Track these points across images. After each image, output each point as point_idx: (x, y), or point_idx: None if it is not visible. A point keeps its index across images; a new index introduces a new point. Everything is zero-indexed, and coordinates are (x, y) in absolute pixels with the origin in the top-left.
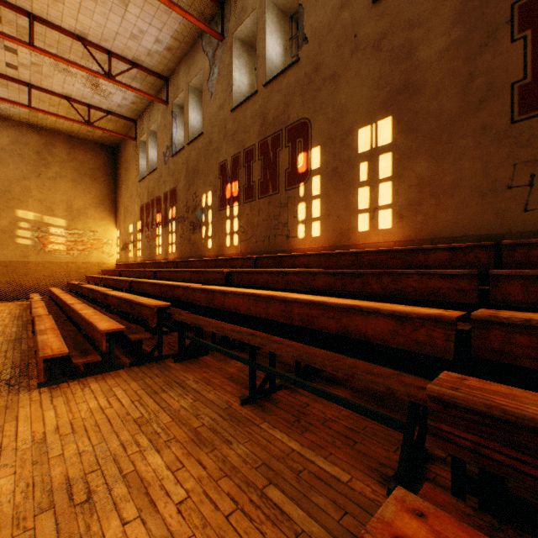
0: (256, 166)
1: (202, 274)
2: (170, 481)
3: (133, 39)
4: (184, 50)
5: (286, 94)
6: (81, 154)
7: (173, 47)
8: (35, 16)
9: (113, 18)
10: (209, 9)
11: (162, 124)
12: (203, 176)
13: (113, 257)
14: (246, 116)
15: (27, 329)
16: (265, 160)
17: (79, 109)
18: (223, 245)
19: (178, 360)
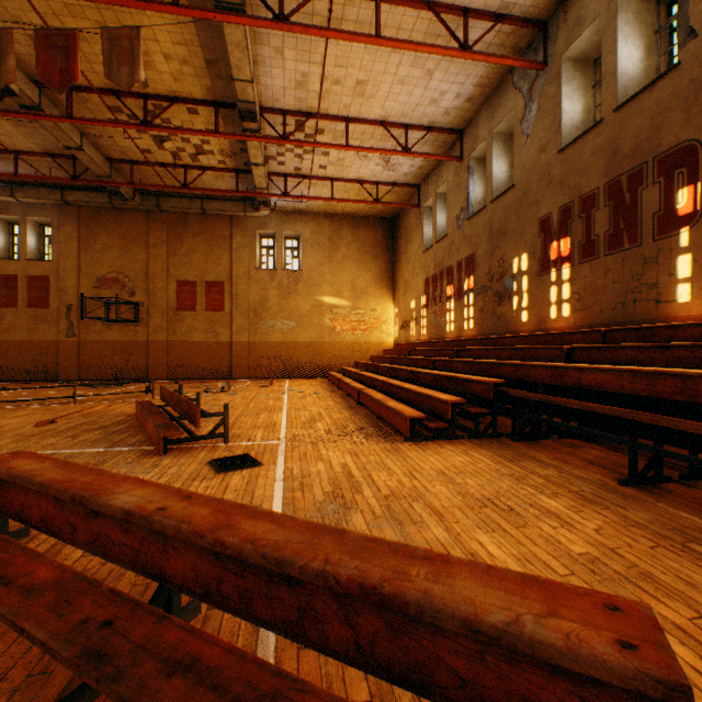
0: (600, 214)
1: (526, 351)
2: (575, 516)
3: (431, 104)
4: (486, 93)
5: (653, 114)
6: (363, 232)
7: (474, 96)
8: (349, 118)
9: (415, 92)
10: (525, 38)
11: (454, 184)
12: (514, 236)
13: (391, 336)
14: (583, 154)
15: (349, 401)
16: (615, 205)
17: (367, 189)
18: (544, 318)
19: (515, 439)
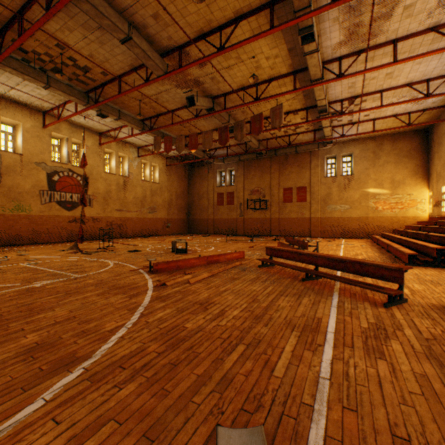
0: None
1: None
2: None
3: None
4: None
5: None
6: (400, 143)
7: None
8: (382, 90)
9: (431, 63)
10: None
11: None
12: None
13: (425, 212)
14: None
15: (381, 250)
16: None
17: (400, 118)
18: None
19: None
